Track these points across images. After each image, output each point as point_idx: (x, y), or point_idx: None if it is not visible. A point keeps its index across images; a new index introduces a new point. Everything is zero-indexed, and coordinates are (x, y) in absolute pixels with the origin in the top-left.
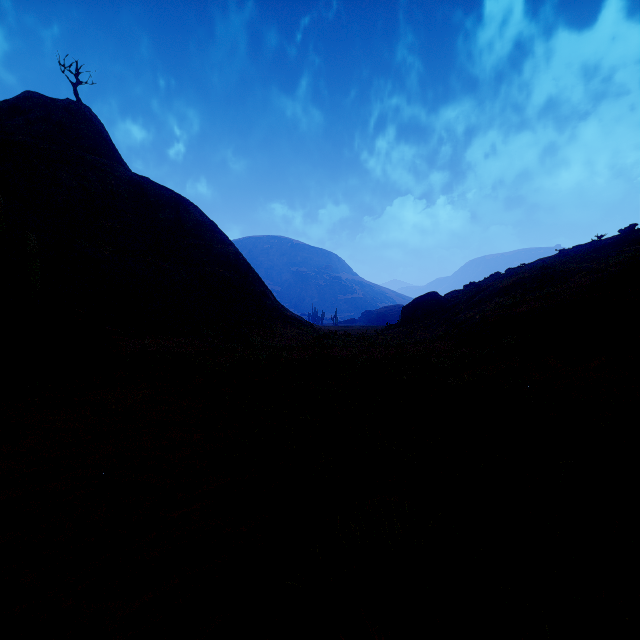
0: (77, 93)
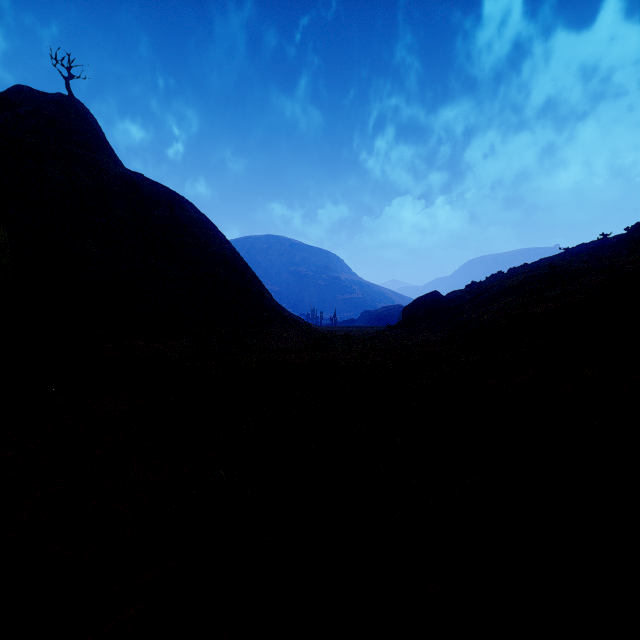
0: (69, 87)
